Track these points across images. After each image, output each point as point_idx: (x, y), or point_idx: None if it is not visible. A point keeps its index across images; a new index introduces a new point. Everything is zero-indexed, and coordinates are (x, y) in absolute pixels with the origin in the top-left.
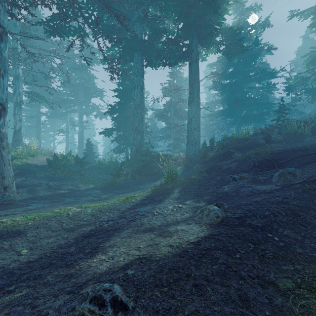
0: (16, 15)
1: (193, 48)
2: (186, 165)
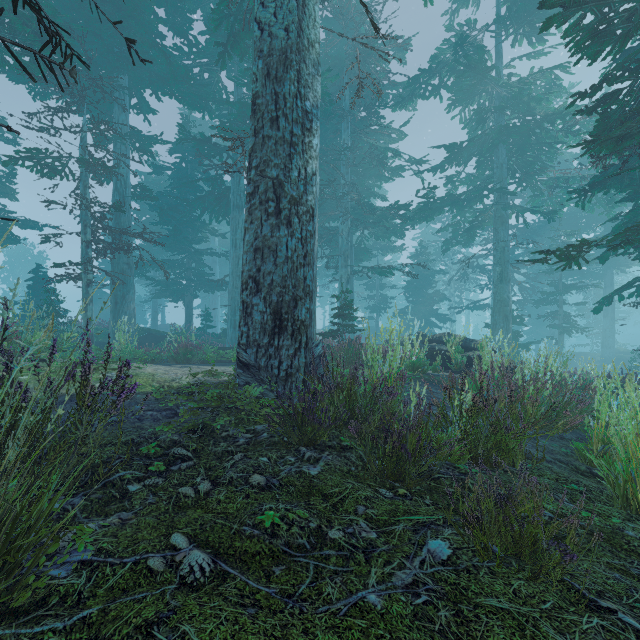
0: (452, 252)
1: (607, 276)
2: (600, 363)
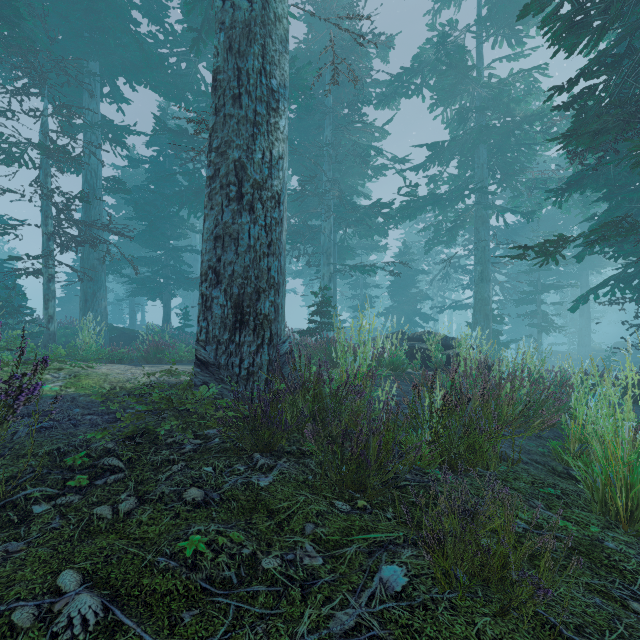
0: (435, 252)
1: (583, 276)
2: (577, 361)
